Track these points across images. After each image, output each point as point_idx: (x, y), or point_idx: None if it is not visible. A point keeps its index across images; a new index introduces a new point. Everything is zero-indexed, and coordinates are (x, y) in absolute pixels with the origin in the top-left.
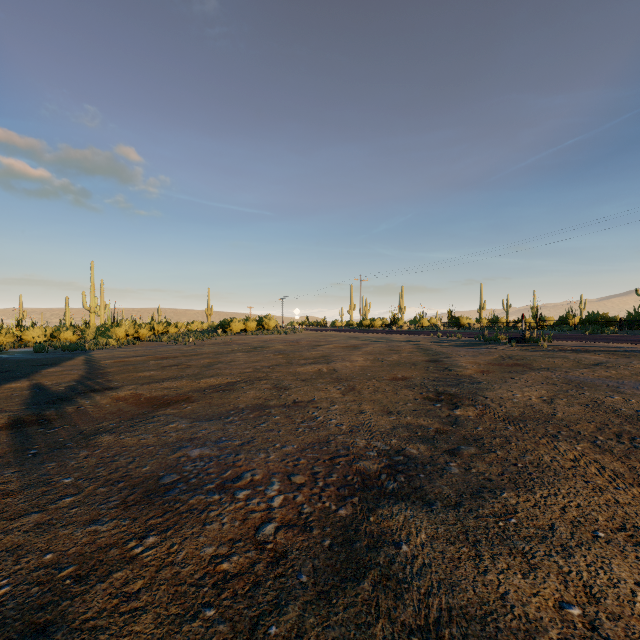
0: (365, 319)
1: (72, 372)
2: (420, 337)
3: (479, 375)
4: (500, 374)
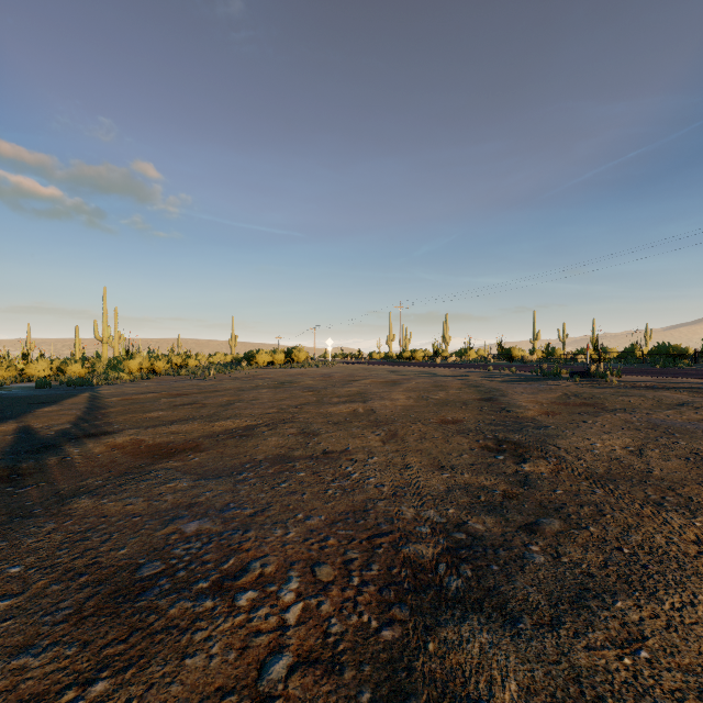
0: (405, 351)
1: (70, 412)
2: (468, 371)
3: (544, 417)
4: (569, 416)
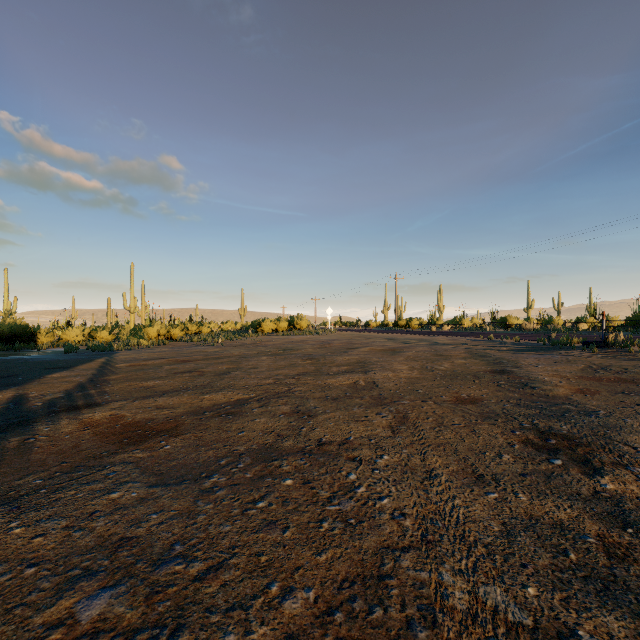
0: (401, 319)
1: (74, 379)
2: (467, 339)
3: (581, 397)
4: (613, 396)
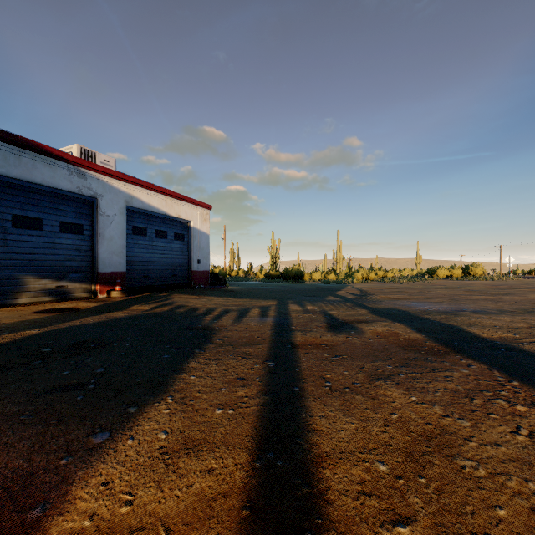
0: None
1: (354, 290)
2: None
3: None
4: None
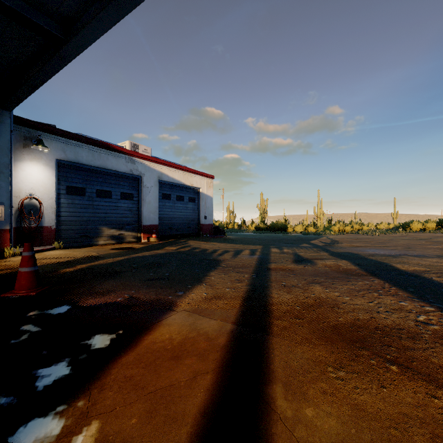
0: None
1: (327, 240)
2: None
3: None
4: None
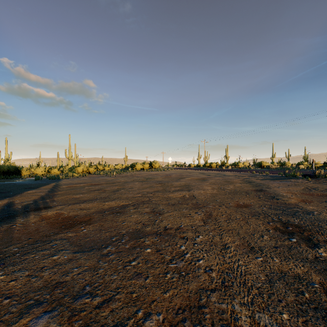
0: (207, 163)
1: (39, 193)
2: (241, 173)
3: (303, 204)
4: (320, 204)
